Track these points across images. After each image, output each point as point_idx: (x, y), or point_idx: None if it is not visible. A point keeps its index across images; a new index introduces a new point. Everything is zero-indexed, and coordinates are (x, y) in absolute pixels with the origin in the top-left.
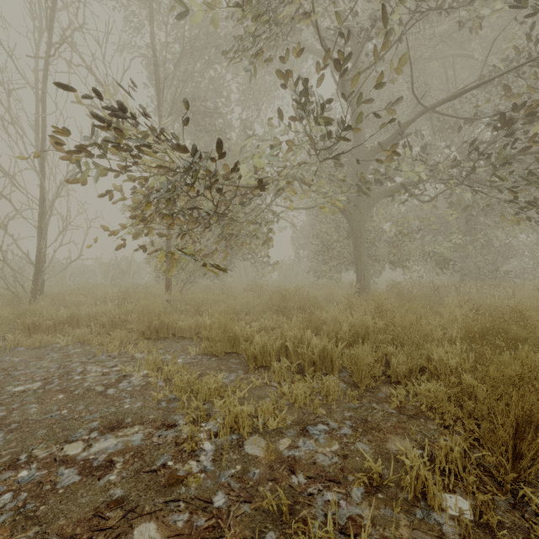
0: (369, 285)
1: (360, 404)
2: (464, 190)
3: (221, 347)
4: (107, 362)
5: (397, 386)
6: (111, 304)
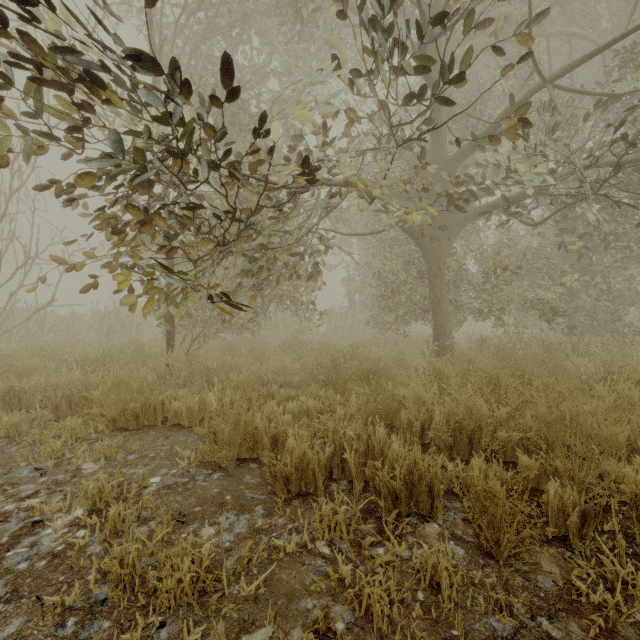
0: (451, 341)
1: (513, 622)
2: (587, 209)
3: (230, 455)
4: (23, 485)
5: (565, 551)
6: (78, 372)
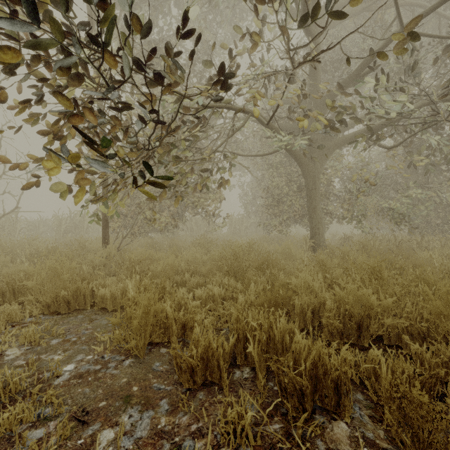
0: (323, 239)
1: None
2: (430, 137)
3: (141, 342)
4: None
5: None
6: (27, 263)
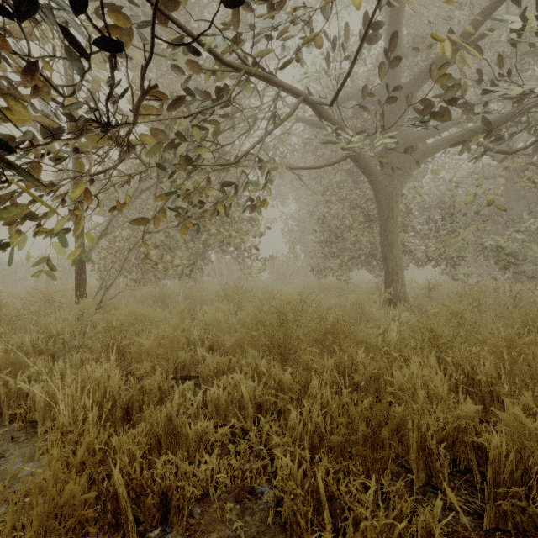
0: (404, 288)
1: None
2: None
3: None
4: None
5: None
6: None
